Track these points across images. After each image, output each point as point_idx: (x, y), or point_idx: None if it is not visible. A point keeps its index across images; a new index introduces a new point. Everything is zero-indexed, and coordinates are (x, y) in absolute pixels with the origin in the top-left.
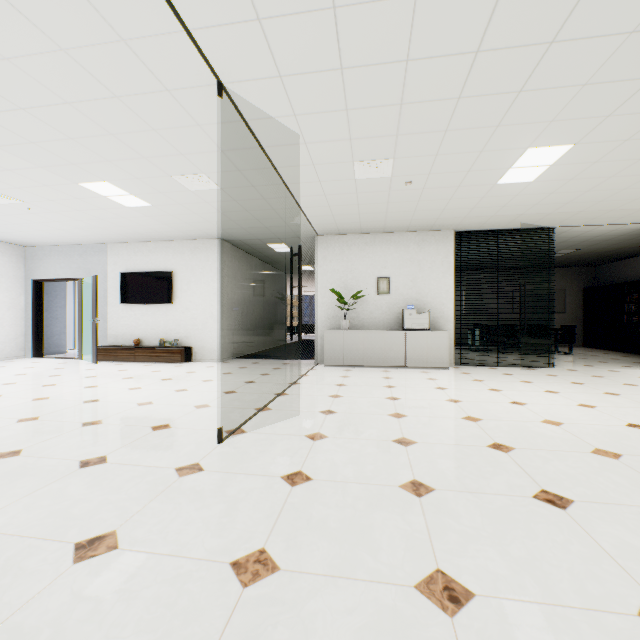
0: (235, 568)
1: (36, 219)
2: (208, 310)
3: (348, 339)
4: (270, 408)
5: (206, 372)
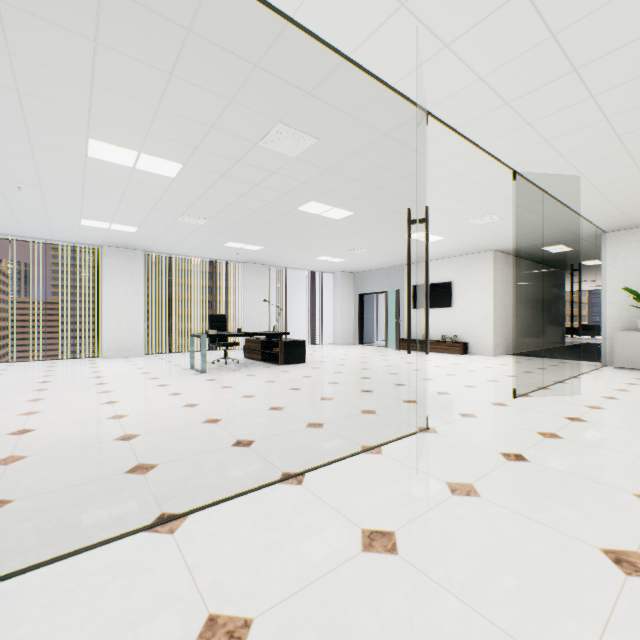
0: (538, 433)
1: (369, 258)
2: (481, 312)
3: None
4: (550, 388)
5: (484, 362)
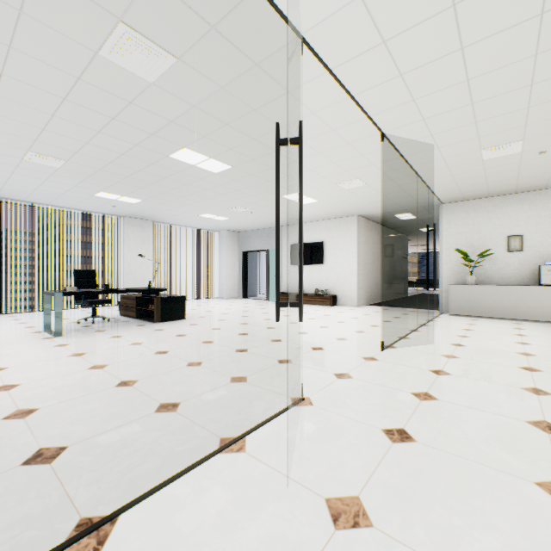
0: (413, 394)
1: (251, 217)
2: (348, 268)
3: (474, 293)
4: (408, 338)
5: (350, 313)
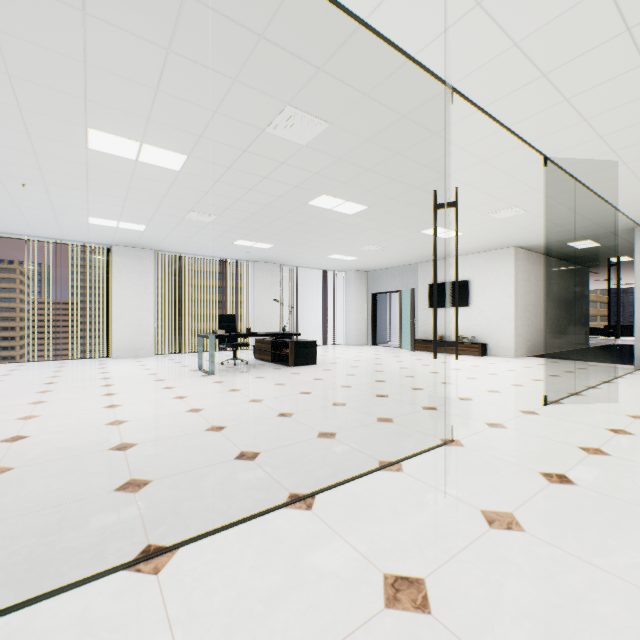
0: (580, 448)
1: (383, 255)
2: (502, 311)
3: None
4: (582, 394)
5: (505, 364)
